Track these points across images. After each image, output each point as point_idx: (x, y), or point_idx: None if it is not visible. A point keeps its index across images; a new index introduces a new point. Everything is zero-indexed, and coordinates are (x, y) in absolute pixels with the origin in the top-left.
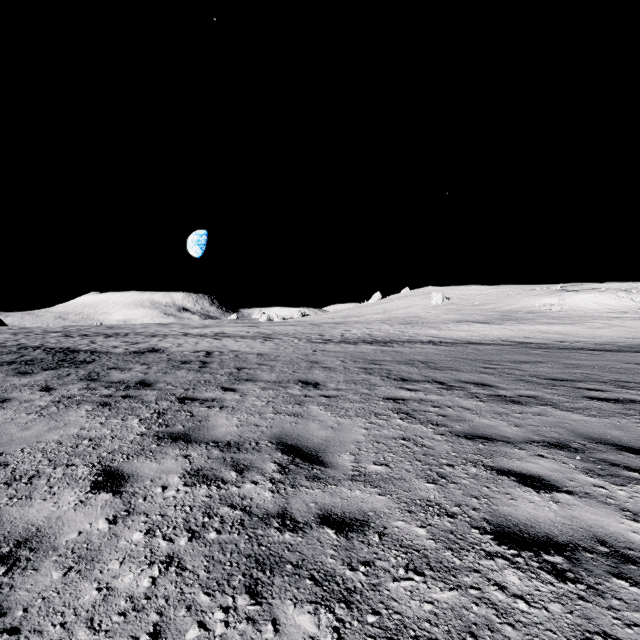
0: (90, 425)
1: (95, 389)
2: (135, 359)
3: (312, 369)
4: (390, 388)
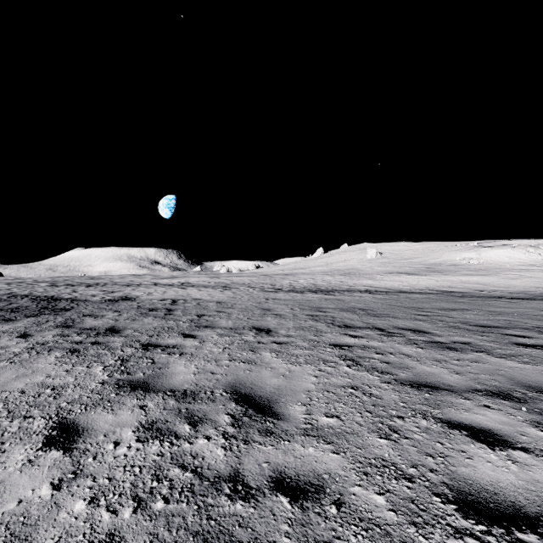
0: (56, 373)
1: (68, 335)
2: (109, 307)
3: (265, 316)
4: (335, 334)
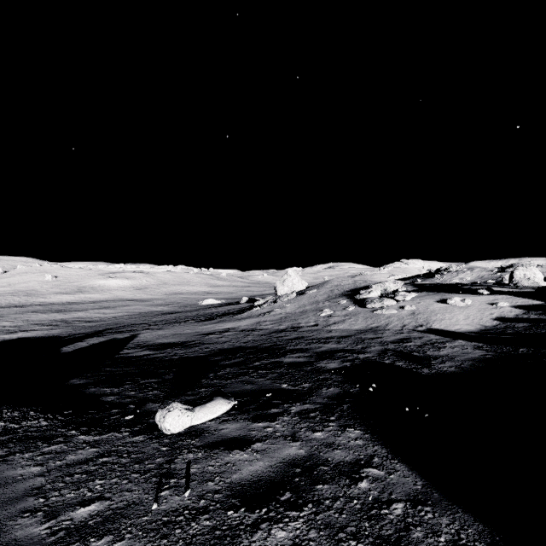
0: None
1: None
2: None
3: (11, 313)
4: (30, 313)
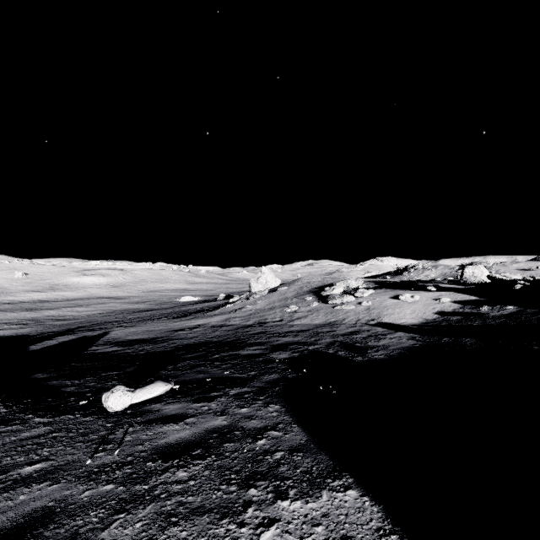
0: None
1: None
2: None
3: None
4: None
